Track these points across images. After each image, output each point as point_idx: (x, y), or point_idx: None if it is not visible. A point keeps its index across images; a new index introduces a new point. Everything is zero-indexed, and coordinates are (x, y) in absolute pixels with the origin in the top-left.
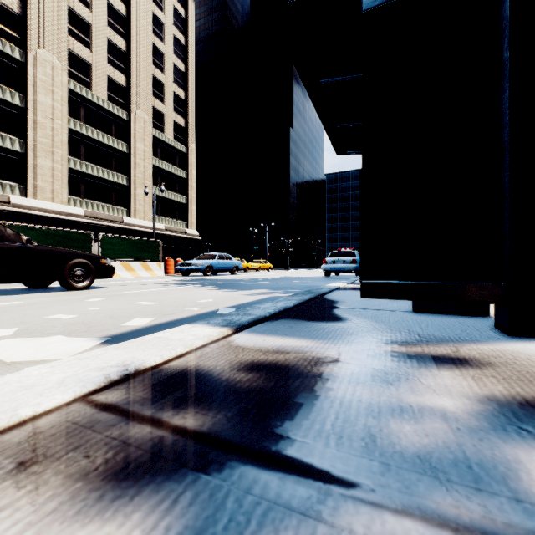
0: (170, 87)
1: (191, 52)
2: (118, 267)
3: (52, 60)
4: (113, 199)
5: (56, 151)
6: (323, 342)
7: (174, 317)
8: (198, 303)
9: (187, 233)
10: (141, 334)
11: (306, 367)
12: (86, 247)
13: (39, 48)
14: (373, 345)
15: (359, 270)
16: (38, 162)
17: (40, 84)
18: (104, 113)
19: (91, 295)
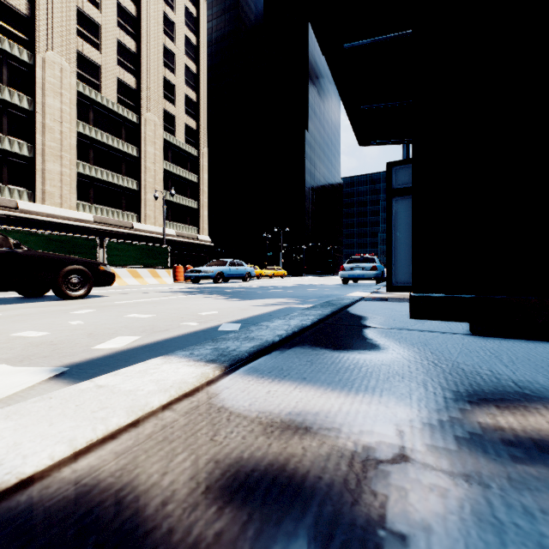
0: (182, 89)
1: (202, 52)
2: (124, 274)
3: (60, 62)
4: (123, 204)
5: (65, 155)
6: (364, 398)
7: (165, 335)
8: (199, 315)
9: (199, 239)
10: (112, 362)
11: (346, 481)
12: (91, 253)
13: (48, 49)
14: (453, 408)
15: (379, 277)
16: (46, 167)
17: (48, 87)
18: (114, 116)
19: (84, 305)
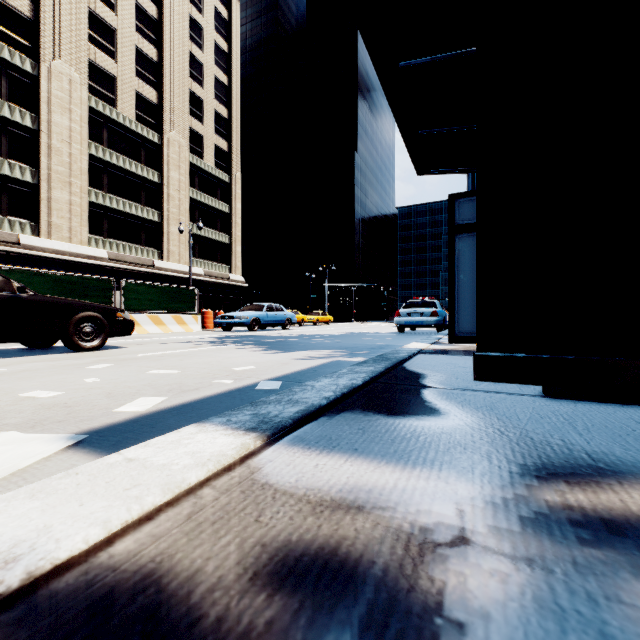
0: (211, 104)
1: (235, 61)
2: (144, 321)
3: (69, 73)
4: (142, 238)
5: (74, 182)
6: (422, 473)
7: (194, 395)
8: (233, 371)
9: (231, 279)
10: (137, 428)
11: (402, 565)
12: (106, 296)
13: (54, 58)
14: (518, 485)
15: (440, 324)
16: (52, 195)
17: (55, 102)
18: (132, 135)
19: (99, 359)
